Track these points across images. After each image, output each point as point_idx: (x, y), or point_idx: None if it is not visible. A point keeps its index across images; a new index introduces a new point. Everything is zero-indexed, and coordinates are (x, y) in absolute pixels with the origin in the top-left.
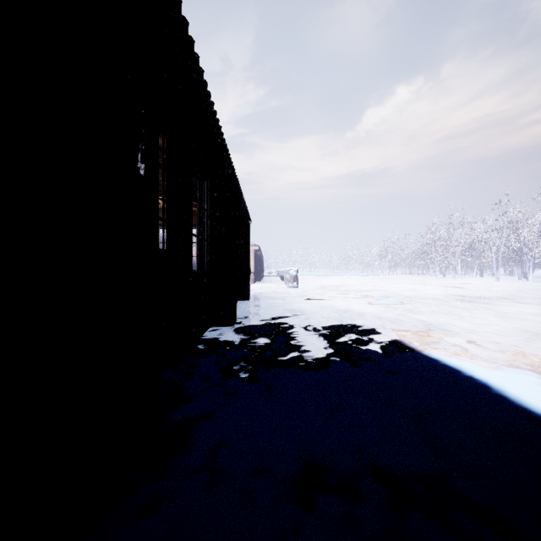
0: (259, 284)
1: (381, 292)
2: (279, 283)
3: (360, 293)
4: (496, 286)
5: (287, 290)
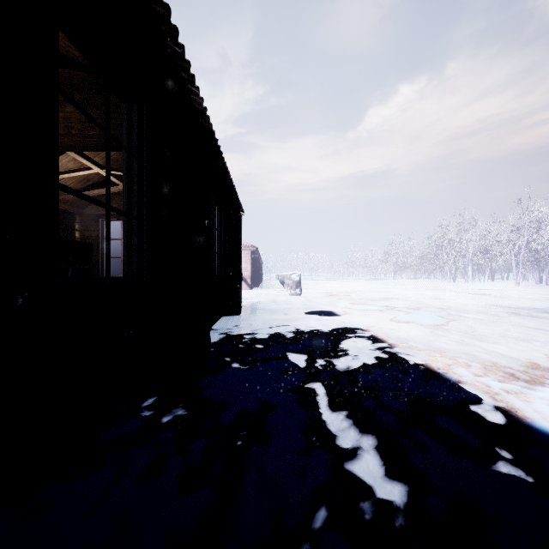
0: (256, 290)
1: (401, 300)
2: (279, 289)
3: (378, 303)
4: (526, 293)
5: (289, 298)
